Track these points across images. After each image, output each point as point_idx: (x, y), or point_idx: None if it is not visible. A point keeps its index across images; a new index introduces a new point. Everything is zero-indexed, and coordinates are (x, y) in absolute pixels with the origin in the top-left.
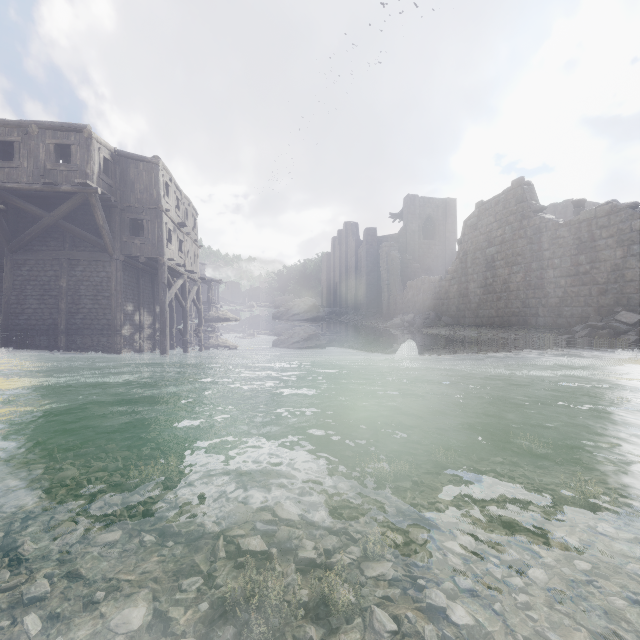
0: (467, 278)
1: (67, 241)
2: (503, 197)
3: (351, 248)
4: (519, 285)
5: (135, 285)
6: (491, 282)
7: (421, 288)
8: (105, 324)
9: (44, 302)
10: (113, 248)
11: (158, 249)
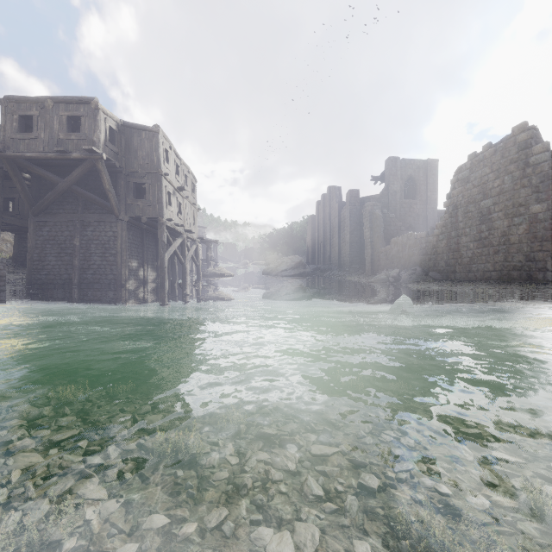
0: (457, 232)
1: (80, 204)
2: (501, 146)
3: (334, 210)
4: (521, 237)
5: (139, 244)
6: (486, 235)
7: (406, 244)
8: (112, 279)
9: (61, 259)
10: (118, 210)
11: (158, 210)
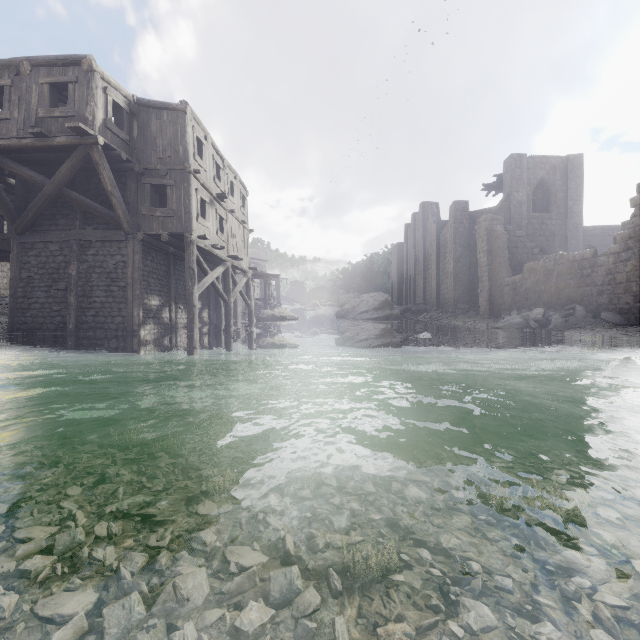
0: None
1: (77, 217)
2: None
3: (430, 232)
4: None
5: (164, 274)
6: None
7: (552, 271)
8: (120, 322)
9: (52, 295)
10: (128, 223)
11: (184, 223)
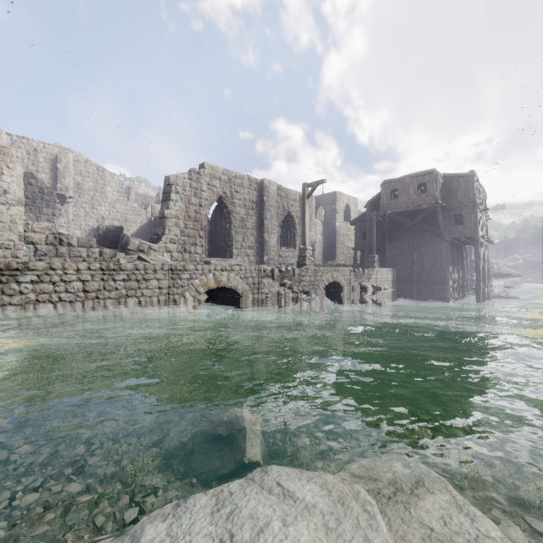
0: None
1: (416, 233)
2: None
3: None
4: None
5: (451, 254)
6: None
7: None
8: (439, 279)
9: (405, 267)
10: (444, 234)
11: (474, 231)
